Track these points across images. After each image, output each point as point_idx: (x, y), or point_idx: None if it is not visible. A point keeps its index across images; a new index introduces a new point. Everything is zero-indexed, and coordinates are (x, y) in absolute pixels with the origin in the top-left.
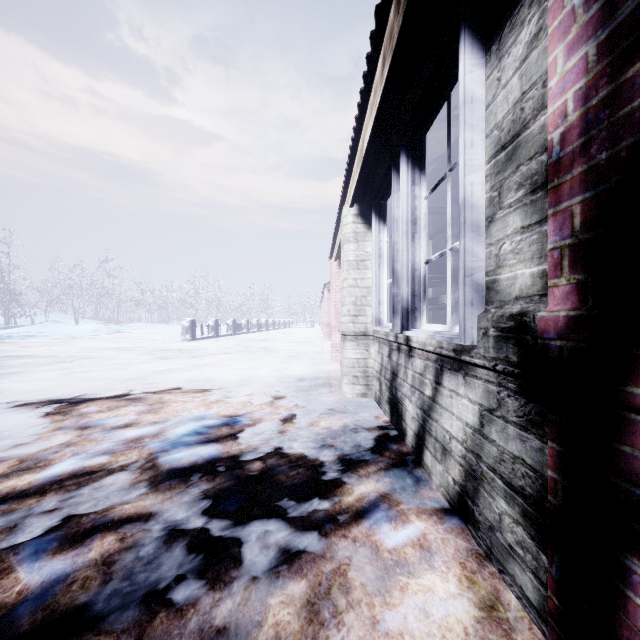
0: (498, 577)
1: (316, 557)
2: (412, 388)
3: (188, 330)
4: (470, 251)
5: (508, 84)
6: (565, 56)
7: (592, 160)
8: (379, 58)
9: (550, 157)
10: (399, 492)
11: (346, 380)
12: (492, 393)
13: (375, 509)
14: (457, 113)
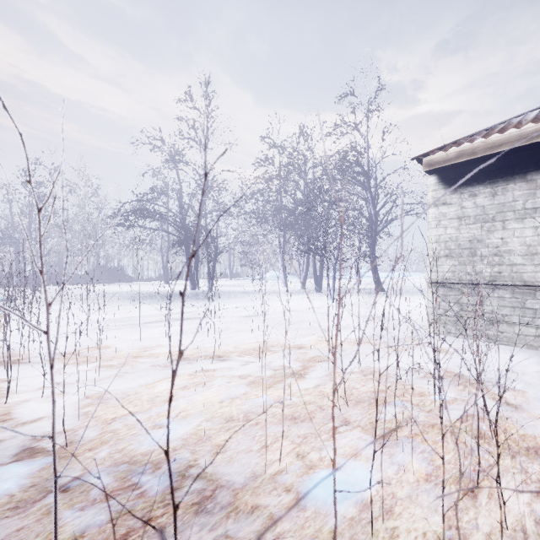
0: None
1: None
2: None
3: None
4: None
5: None
6: None
7: None
8: None
9: None
10: None
11: None
12: None
13: None
14: None
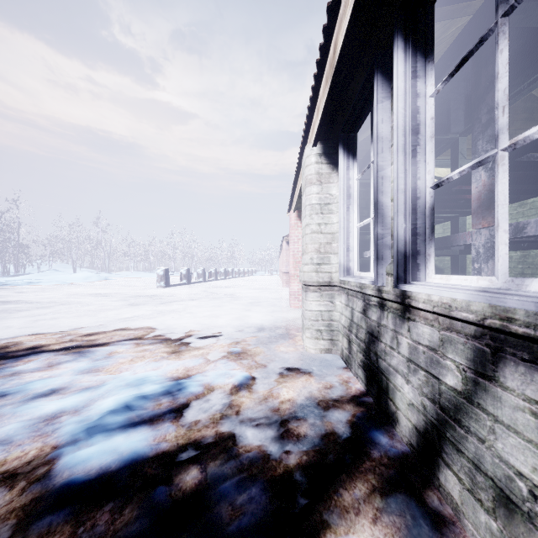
0: None
1: None
2: (410, 363)
3: (162, 278)
4: None
5: None
6: None
7: None
8: None
9: None
10: None
11: (308, 334)
12: None
13: None
14: None
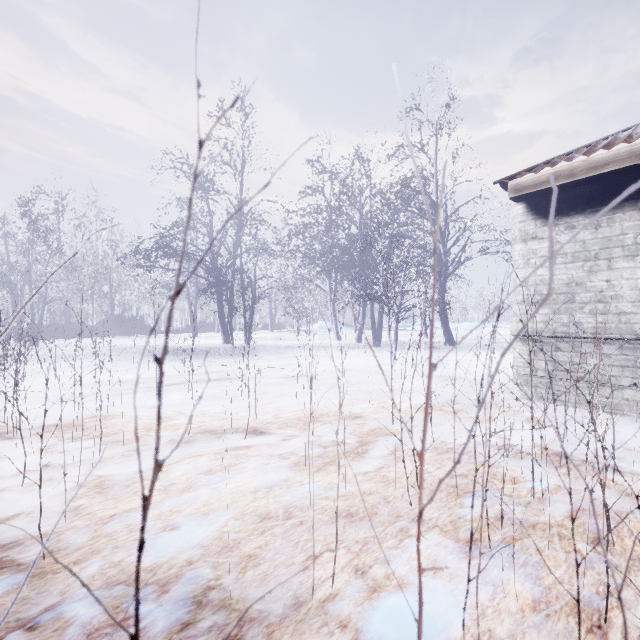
0: None
1: None
2: None
3: None
4: None
5: None
6: None
7: None
8: None
9: None
10: None
11: None
12: None
13: None
14: None
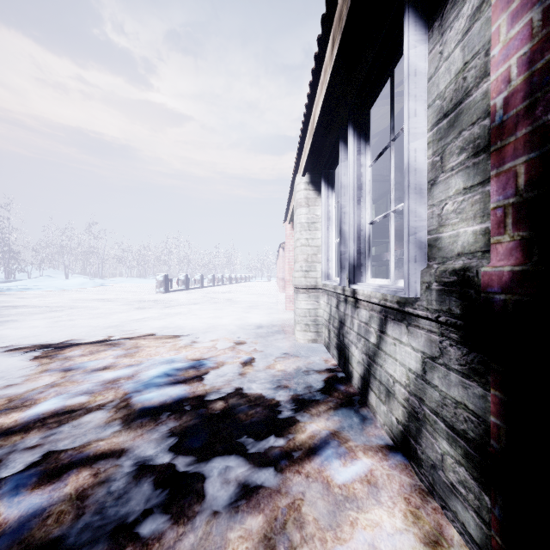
0: (440, 512)
1: (272, 492)
2: (358, 336)
3: (162, 284)
4: (414, 212)
5: (450, 56)
6: (508, 24)
7: (537, 121)
8: (329, 40)
9: (493, 121)
10: (347, 430)
11: (299, 328)
12: (434, 342)
13: (326, 446)
14: (398, 91)
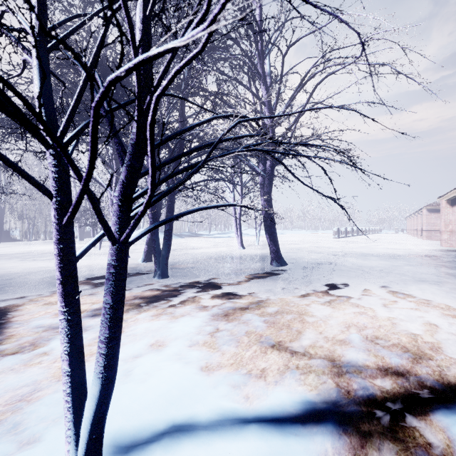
0: None
1: None
2: None
3: (336, 233)
4: None
5: None
6: None
7: None
8: None
9: None
10: None
11: None
12: None
13: None
14: None
